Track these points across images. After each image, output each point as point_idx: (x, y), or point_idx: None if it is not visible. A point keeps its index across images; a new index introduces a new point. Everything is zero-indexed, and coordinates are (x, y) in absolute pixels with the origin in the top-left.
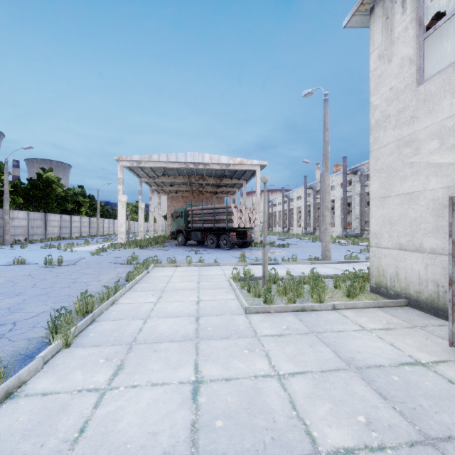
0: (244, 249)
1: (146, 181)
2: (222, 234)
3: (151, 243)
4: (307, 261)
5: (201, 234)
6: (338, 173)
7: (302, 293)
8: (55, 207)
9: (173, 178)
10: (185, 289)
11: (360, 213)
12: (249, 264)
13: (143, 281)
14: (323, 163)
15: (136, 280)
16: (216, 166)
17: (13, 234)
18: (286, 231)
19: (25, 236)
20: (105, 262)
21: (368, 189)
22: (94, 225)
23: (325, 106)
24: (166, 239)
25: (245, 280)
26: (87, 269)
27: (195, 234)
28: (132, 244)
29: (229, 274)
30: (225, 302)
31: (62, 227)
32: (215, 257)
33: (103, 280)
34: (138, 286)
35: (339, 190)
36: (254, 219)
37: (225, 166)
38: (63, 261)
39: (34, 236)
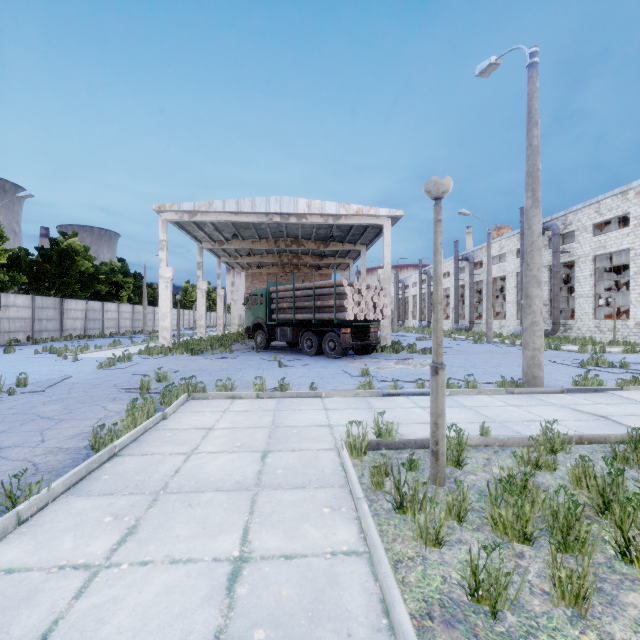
0: (364, 356)
1: (210, 249)
2: (328, 331)
3: (213, 345)
4: (498, 388)
5: (292, 331)
6: (512, 235)
7: (595, 547)
8: (79, 290)
9: (251, 242)
10: (222, 487)
11: (552, 297)
12: (379, 393)
13: (134, 448)
14: (528, 192)
15: (115, 447)
16: (318, 219)
17: (8, 330)
18: (425, 325)
19: (27, 333)
20: (106, 385)
21: (565, 258)
22: (140, 316)
23: (533, 78)
24: (241, 339)
25: (379, 448)
26: (54, 402)
27: (282, 331)
28: (181, 348)
29: (341, 423)
30: (325, 576)
31: (88, 320)
32: (313, 375)
33: (49, 441)
34: (110, 467)
35: (513, 260)
36: (382, 305)
37: (332, 218)
38: (32, 383)
39: (43, 333)
